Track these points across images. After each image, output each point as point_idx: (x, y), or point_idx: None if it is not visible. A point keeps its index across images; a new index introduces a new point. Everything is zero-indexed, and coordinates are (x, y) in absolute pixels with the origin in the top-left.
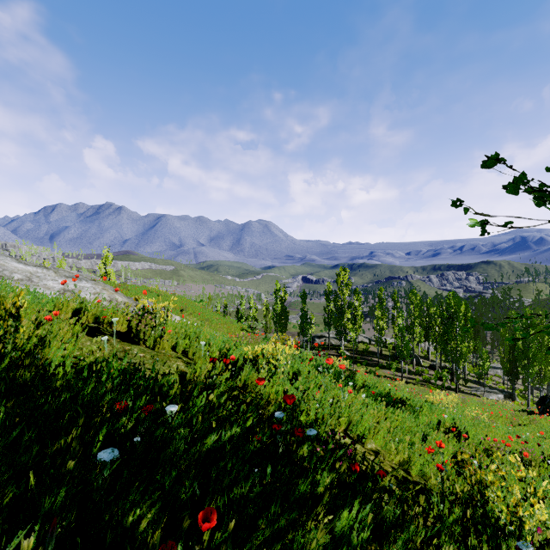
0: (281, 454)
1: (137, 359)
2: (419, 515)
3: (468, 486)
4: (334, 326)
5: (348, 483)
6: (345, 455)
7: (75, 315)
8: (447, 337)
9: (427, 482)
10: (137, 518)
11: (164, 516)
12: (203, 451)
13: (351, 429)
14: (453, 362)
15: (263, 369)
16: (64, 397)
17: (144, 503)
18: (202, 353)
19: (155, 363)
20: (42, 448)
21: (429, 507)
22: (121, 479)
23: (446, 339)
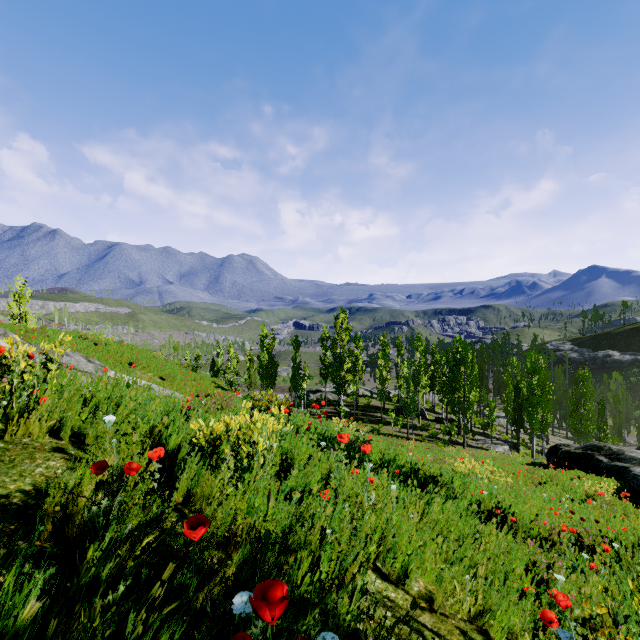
0: None
1: None
2: None
3: None
4: (332, 378)
5: None
6: None
7: None
8: (454, 386)
9: None
10: None
11: None
12: None
13: (383, 558)
14: (460, 413)
15: (226, 463)
16: None
17: None
18: (107, 439)
19: None
20: None
21: None
22: None
23: (453, 388)
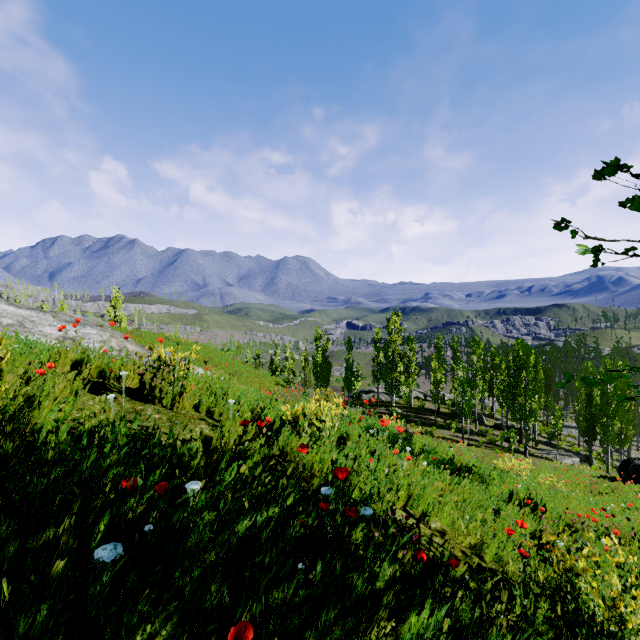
0: (330, 540)
1: (152, 422)
2: (503, 616)
3: (553, 573)
4: (384, 379)
5: (413, 576)
6: (410, 540)
7: (75, 368)
8: (514, 391)
9: (504, 569)
10: (148, 638)
11: (183, 638)
12: (233, 543)
13: (411, 504)
14: (521, 420)
15: (305, 433)
16: (56, 472)
17: (157, 617)
18: (231, 414)
19: (174, 427)
20: (24, 541)
21: (509, 601)
22: (127, 584)
23: (513, 393)
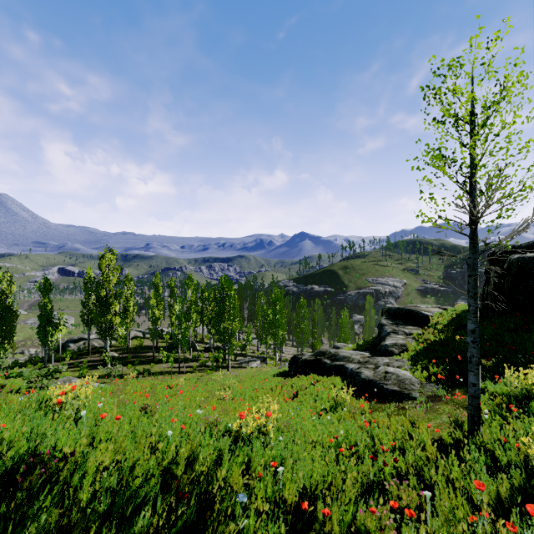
0: None
1: None
2: None
3: None
4: (96, 323)
5: None
6: None
7: None
8: (220, 318)
9: None
10: None
11: None
12: None
13: None
14: (225, 341)
15: None
16: None
17: None
18: None
19: None
20: None
21: None
22: None
23: (219, 320)
